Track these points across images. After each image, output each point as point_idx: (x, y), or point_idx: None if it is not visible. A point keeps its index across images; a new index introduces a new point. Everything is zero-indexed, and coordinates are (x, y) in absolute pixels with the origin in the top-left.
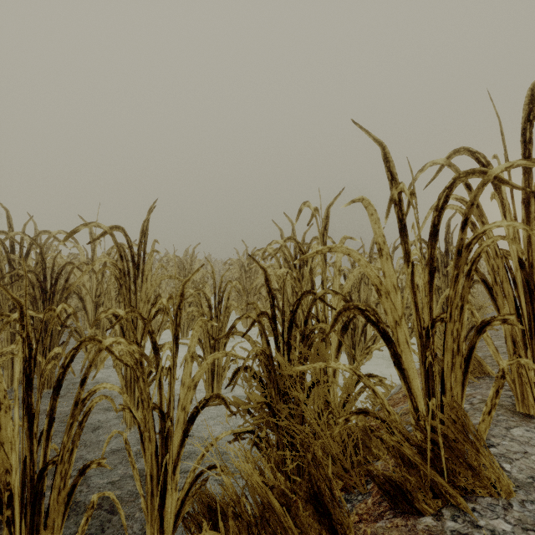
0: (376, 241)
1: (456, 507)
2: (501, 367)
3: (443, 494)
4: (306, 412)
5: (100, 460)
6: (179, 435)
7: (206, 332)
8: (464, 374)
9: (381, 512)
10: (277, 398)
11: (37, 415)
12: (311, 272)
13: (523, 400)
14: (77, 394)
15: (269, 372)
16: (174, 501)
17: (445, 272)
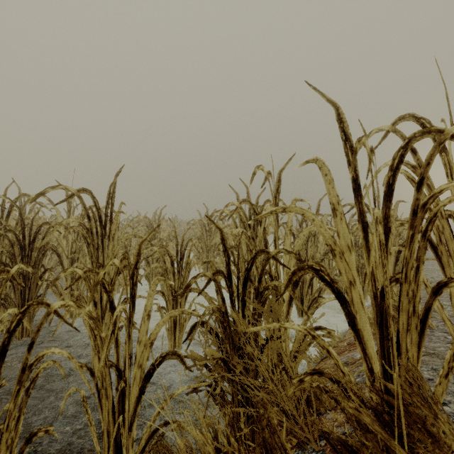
0: (330, 201)
1: None
2: None
3: None
4: (260, 368)
5: (48, 426)
6: (135, 392)
7: (168, 286)
8: (420, 335)
9: None
10: (232, 353)
11: None
12: (264, 231)
13: None
14: (24, 359)
15: (224, 328)
16: None
17: None
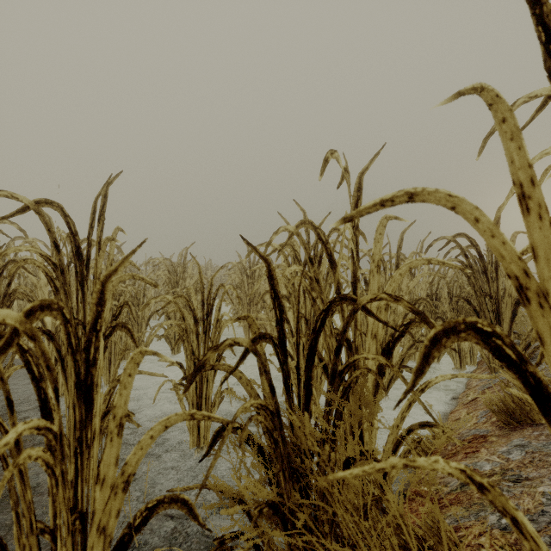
0: (513, 179)
1: None
2: None
3: None
4: (344, 523)
5: None
6: None
7: (188, 353)
8: None
9: None
10: (289, 487)
11: None
12: (335, 269)
13: None
14: None
15: (274, 443)
16: None
17: (495, 274)
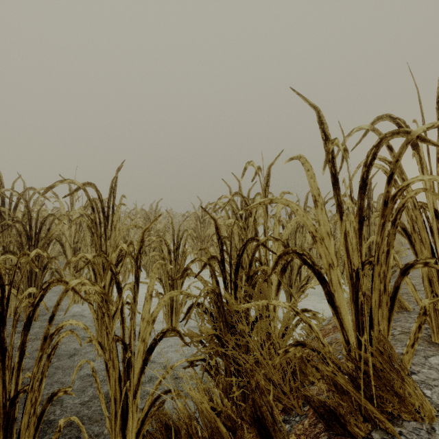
0: (312, 193)
1: (384, 431)
2: (423, 305)
3: (372, 418)
4: (250, 343)
5: (67, 388)
6: (139, 363)
7: (166, 273)
8: (390, 310)
9: (317, 433)
10: (226, 330)
11: (11, 348)
12: (255, 222)
13: (438, 332)
14: (46, 330)
15: (218, 308)
16: (135, 421)
17: (367, 222)
